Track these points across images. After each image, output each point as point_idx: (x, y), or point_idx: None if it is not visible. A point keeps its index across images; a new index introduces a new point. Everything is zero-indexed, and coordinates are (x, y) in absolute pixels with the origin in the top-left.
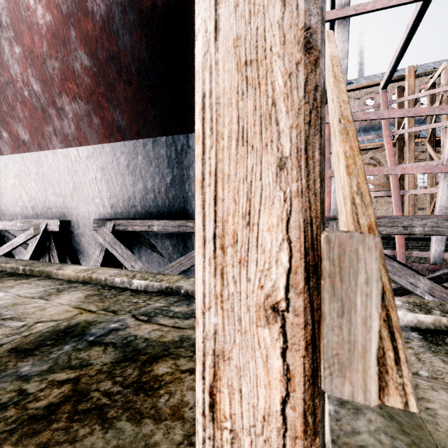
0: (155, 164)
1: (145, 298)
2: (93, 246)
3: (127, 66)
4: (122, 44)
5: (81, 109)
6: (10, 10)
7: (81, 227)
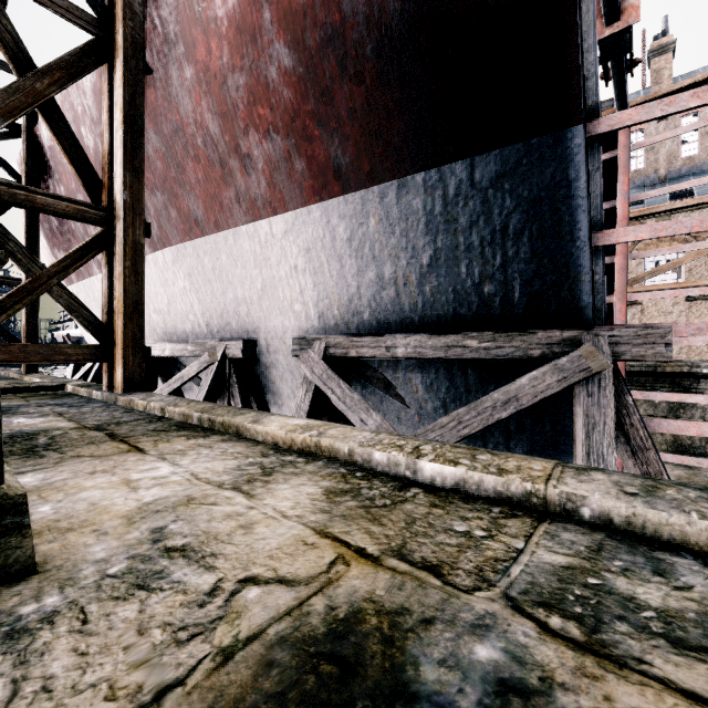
0: (401, 230)
1: (483, 522)
2: (288, 382)
3: (357, 45)
4: (350, 4)
5: (277, 150)
6: (179, 10)
7: (272, 352)
